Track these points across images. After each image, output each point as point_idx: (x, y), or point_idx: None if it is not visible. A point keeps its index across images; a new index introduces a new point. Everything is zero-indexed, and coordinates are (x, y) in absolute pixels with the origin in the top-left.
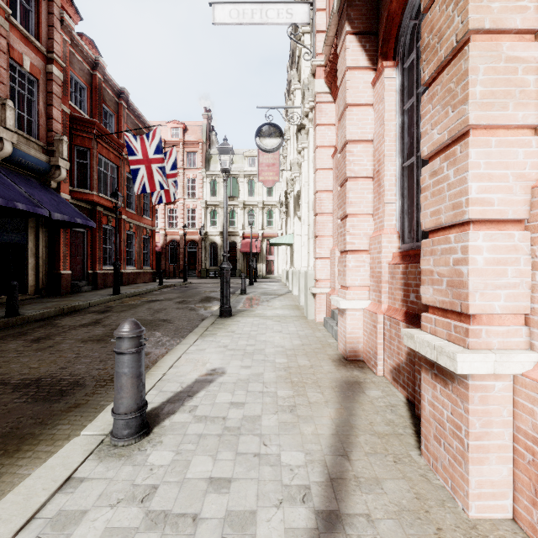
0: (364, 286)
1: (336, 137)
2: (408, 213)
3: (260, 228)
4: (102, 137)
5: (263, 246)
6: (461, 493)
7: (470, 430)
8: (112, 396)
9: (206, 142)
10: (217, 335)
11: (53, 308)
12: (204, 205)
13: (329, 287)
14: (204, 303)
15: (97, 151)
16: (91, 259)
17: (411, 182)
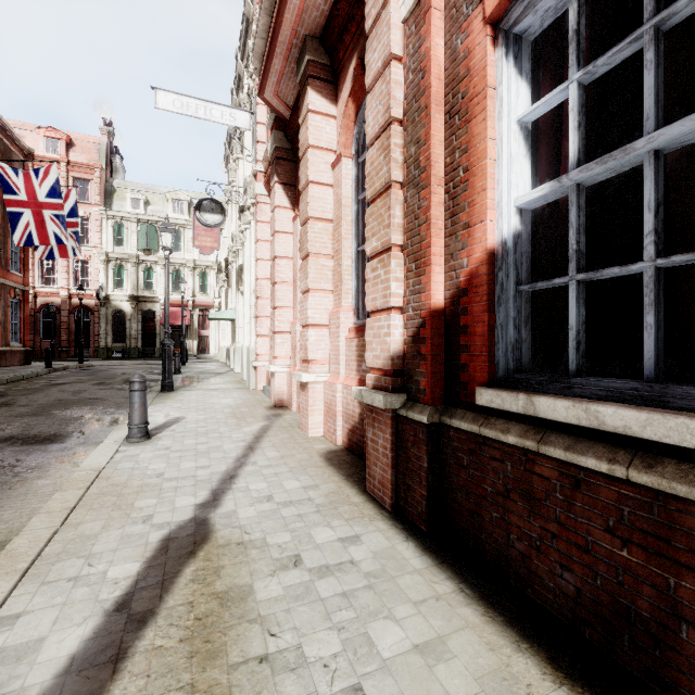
0: (287, 356)
1: None
2: None
3: (190, 294)
4: None
5: (194, 318)
6: (307, 430)
7: (308, 404)
8: (97, 437)
9: (106, 168)
10: (167, 403)
11: None
12: (104, 257)
13: (269, 360)
14: None
15: None
16: None
17: None
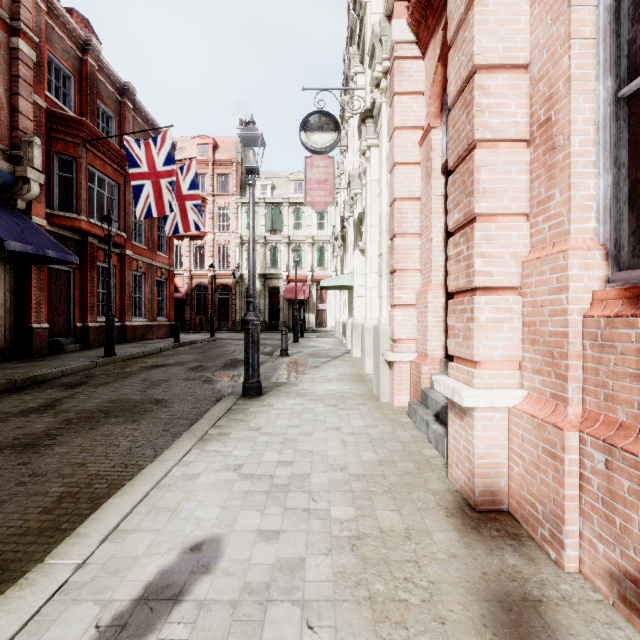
0: (510, 360)
1: (428, 109)
2: (627, 201)
3: (308, 269)
4: (95, 143)
5: (313, 292)
6: None
7: None
8: None
9: (241, 162)
10: (229, 438)
11: (1, 379)
12: (239, 241)
13: (415, 351)
14: (227, 371)
15: (86, 162)
16: (80, 307)
17: (637, 132)
